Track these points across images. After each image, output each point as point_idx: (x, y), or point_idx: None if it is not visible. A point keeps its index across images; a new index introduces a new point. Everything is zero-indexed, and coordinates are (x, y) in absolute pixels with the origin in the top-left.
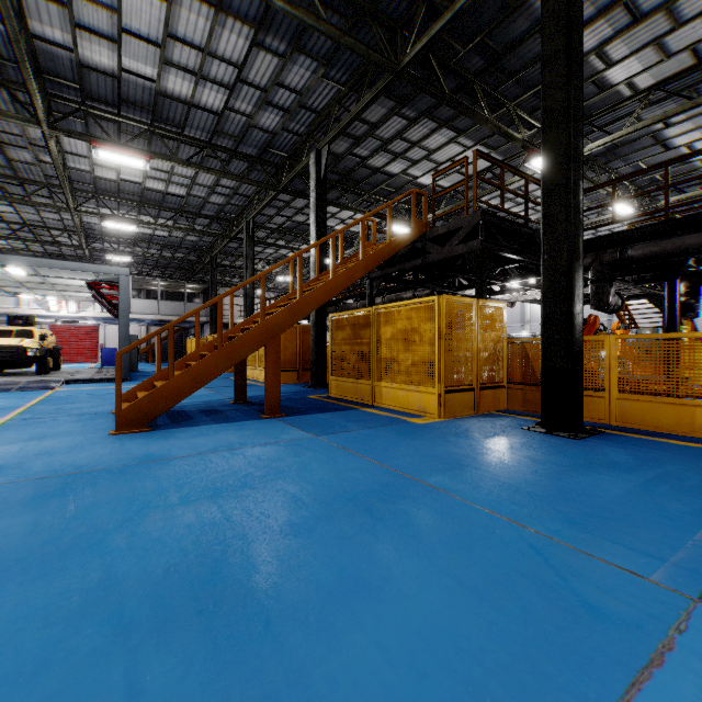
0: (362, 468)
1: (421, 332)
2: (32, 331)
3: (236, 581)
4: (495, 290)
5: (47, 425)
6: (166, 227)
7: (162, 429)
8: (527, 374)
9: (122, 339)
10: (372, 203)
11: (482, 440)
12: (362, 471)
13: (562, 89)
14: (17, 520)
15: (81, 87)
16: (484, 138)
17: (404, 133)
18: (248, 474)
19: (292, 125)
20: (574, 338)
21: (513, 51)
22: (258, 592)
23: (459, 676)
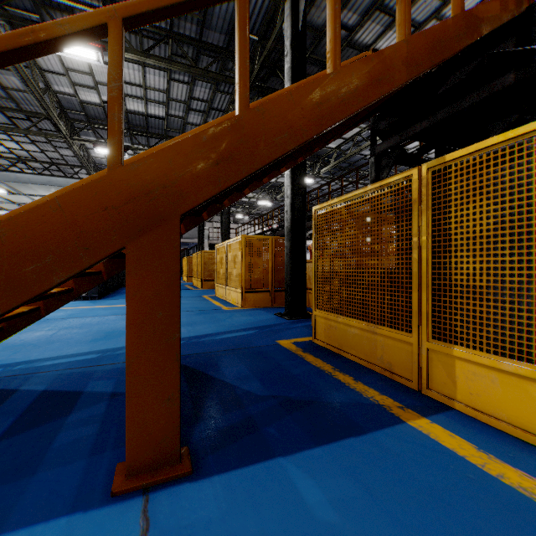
0: None
1: None
2: None
3: None
4: None
5: None
6: None
7: None
8: None
9: None
10: None
11: None
12: None
13: None
14: None
15: None
16: None
17: None
18: None
19: None
20: None
21: None
22: None
23: None
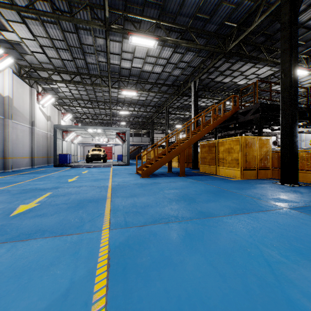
0: (212, 187)
1: (234, 149)
2: (101, 149)
3: (187, 198)
4: (275, 128)
5: (122, 175)
6: (138, 111)
7: (152, 177)
8: (279, 164)
9: (127, 151)
10: (216, 94)
11: (253, 184)
12: (212, 188)
13: (287, 62)
14: (139, 189)
15: (119, 74)
16: (268, 63)
17: (230, 68)
18: (181, 186)
19: (185, 72)
20: (292, 151)
21: (278, 32)
22: (192, 199)
23: (229, 208)
